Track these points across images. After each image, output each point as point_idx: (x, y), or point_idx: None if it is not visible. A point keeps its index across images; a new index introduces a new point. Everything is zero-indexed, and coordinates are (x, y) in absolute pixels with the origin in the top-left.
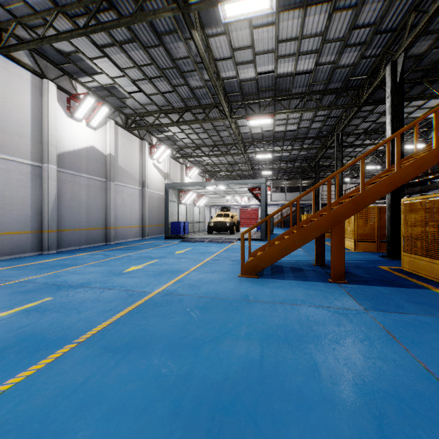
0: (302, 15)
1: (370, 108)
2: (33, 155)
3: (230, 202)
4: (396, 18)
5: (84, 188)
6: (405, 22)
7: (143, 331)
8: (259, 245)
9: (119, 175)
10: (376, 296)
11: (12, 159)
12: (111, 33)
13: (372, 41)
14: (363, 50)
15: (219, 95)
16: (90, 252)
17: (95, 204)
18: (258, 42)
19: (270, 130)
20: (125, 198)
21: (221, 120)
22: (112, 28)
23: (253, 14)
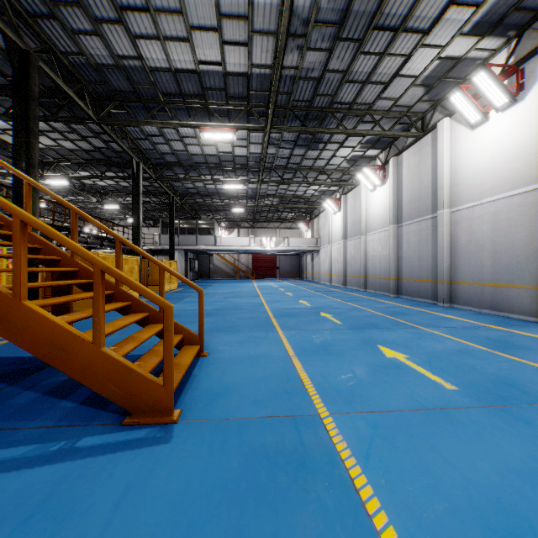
0: None
1: None
2: None
3: None
4: None
5: None
6: None
7: (252, 320)
8: None
9: None
10: None
11: None
12: None
13: None
14: None
15: None
16: None
17: None
18: None
19: None
20: None
21: None
22: None
23: None
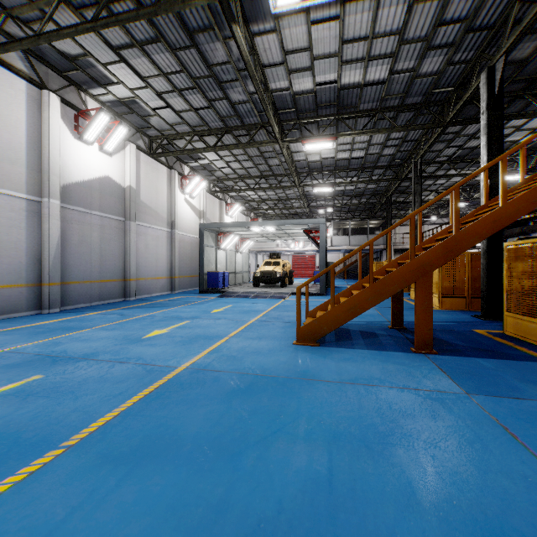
0: (375, 7)
1: (456, 129)
2: (29, 187)
3: (280, 247)
4: (494, 12)
5: (97, 230)
6: (505, 16)
7: (161, 428)
8: (318, 302)
9: (141, 214)
10: (478, 373)
11: (2, 192)
12: (129, 31)
13: (462, 42)
14: (451, 53)
15: (268, 111)
16: (103, 311)
17: (110, 250)
18: (317, 43)
19: (331, 157)
20: (149, 242)
21: (269, 144)
22: (129, 21)
23: (312, 1)
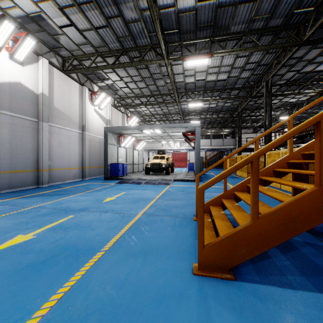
0: None
1: (300, 54)
2: None
3: (164, 146)
4: None
5: (7, 127)
6: None
7: None
8: None
9: (54, 117)
10: None
11: None
12: None
13: None
14: None
15: (156, 22)
16: (0, 201)
17: (22, 145)
18: None
19: (202, 79)
20: (62, 140)
21: (157, 61)
22: None
23: None
